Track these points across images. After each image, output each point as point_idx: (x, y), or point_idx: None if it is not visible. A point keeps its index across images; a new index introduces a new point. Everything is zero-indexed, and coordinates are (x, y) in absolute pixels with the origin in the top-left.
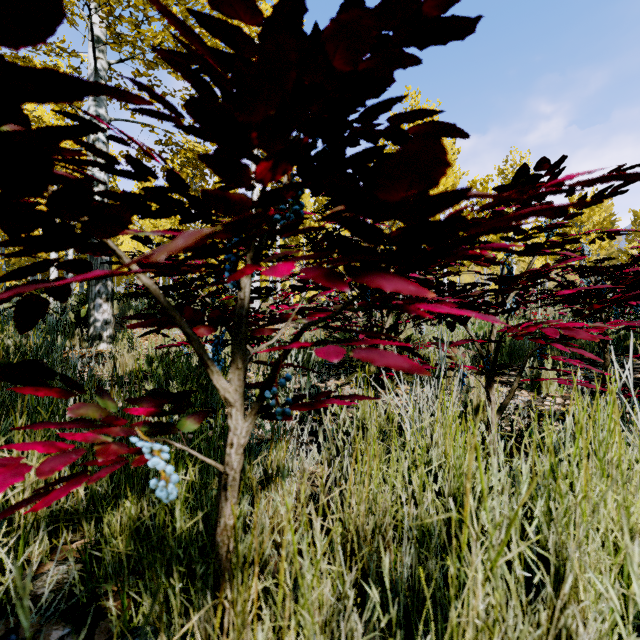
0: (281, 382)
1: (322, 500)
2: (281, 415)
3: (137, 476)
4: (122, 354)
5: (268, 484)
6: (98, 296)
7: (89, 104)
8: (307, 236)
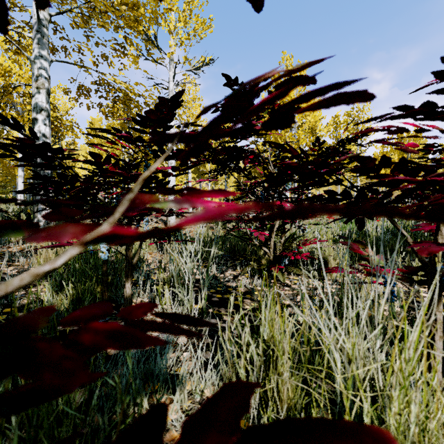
0: None
1: None
2: None
3: None
4: (46, 250)
5: None
6: None
7: (33, 47)
8: None
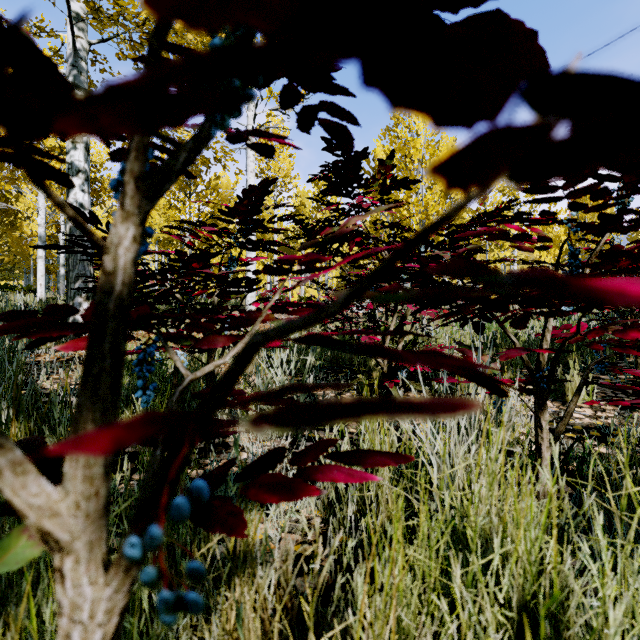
0: (177, 507)
1: (311, 639)
2: (173, 611)
3: (15, 573)
4: None
5: (231, 573)
6: (77, 294)
7: None
8: (303, 226)
